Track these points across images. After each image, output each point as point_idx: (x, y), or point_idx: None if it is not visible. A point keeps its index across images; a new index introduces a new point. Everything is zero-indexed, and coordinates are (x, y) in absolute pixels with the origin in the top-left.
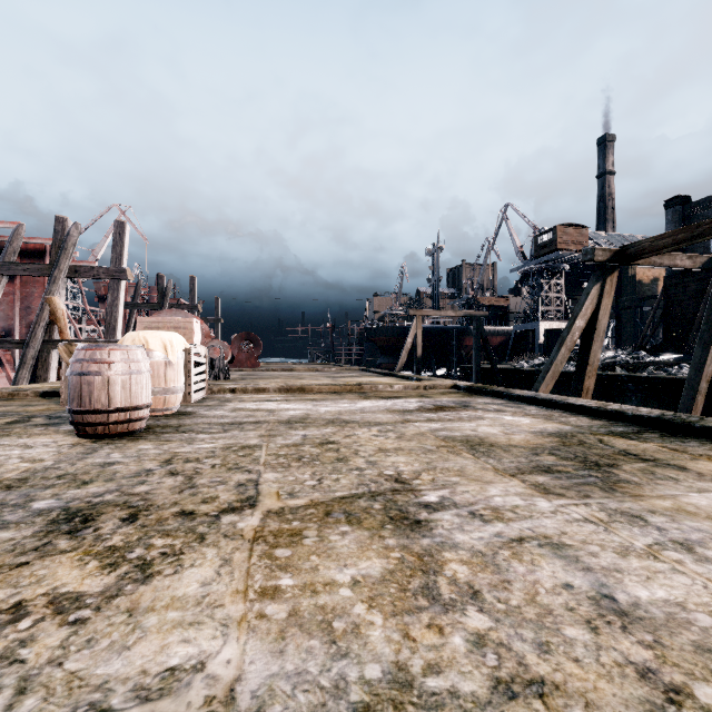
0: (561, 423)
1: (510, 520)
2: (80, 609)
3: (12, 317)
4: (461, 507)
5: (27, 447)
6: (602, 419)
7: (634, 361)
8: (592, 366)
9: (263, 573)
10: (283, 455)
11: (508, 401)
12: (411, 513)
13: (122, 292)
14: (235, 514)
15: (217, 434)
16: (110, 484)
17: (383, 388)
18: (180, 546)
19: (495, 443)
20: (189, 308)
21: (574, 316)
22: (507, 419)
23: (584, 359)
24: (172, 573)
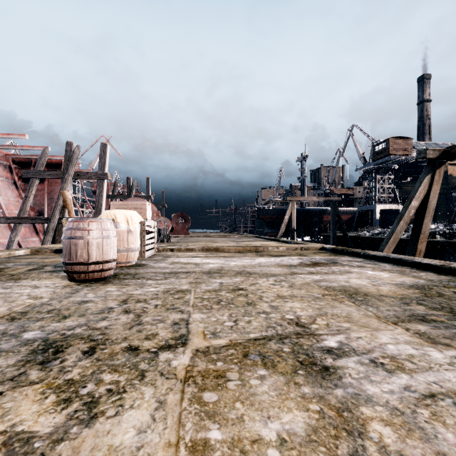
0: (414, 277)
1: (411, 371)
2: (26, 454)
3: (43, 204)
4: (360, 354)
5: (35, 287)
6: (447, 275)
7: (450, 231)
8: (424, 234)
9: (193, 421)
10: (206, 298)
11: (365, 259)
12: (317, 358)
13: (105, 187)
14: (170, 351)
15: (160, 280)
16: (81, 319)
17: (272, 249)
18: (124, 383)
19: (368, 293)
20: (146, 198)
21: (410, 198)
22: (370, 273)
23: (417, 230)
24: (114, 415)
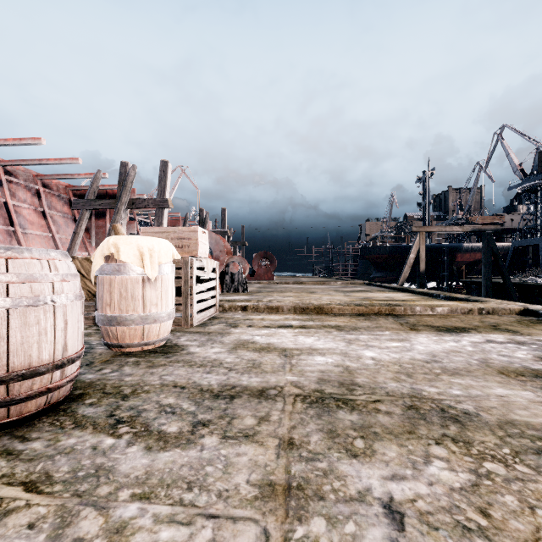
0: None
1: None
2: None
3: None
4: None
5: None
6: None
7: None
8: None
9: None
10: None
11: None
12: None
13: (165, 218)
14: None
15: (167, 451)
16: None
17: (421, 311)
18: None
19: None
20: (221, 233)
21: None
22: None
23: None
24: None
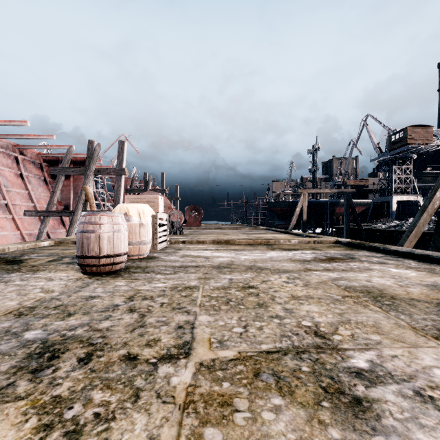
0: None
1: None
2: None
3: (69, 198)
4: (400, 382)
5: (49, 280)
6: None
7: None
8: None
9: None
10: (214, 297)
11: (385, 254)
12: (344, 384)
13: (123, 182)
14: (171, 364)
15: (169, 275)
16: (85, 317)
17: (283, 242)
18: (114, 406)
19: (395, 295)
20: (161, 191)
21: (435, 189)
22: (394, 271)
23: None
24: None
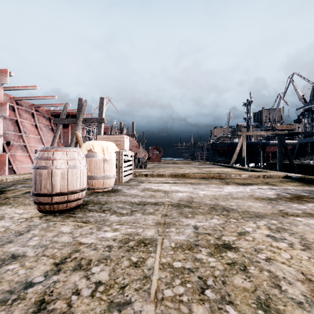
0: None
1: None
2: None
3: (68, 141)
4: None
5: None
6: None
7: None
8: None
9: None
10: (178, 272)
11: None
12: None
13: (102, 128)
14: None
15: (124, 216)
16: None
17: (234, 176)
18: None
19: None
20: (131, 136)
21: None
22: None
23: None
24: None
